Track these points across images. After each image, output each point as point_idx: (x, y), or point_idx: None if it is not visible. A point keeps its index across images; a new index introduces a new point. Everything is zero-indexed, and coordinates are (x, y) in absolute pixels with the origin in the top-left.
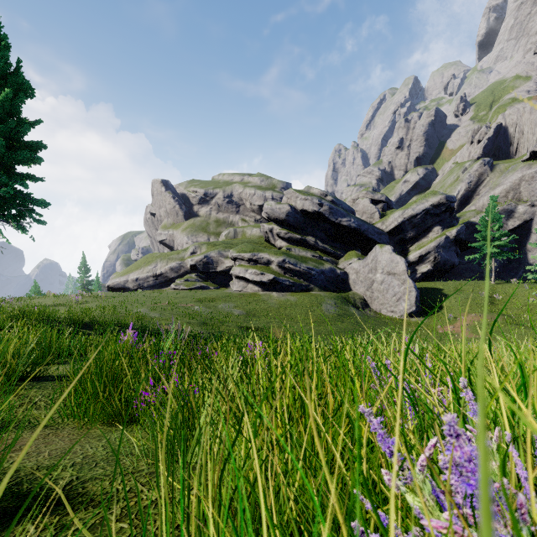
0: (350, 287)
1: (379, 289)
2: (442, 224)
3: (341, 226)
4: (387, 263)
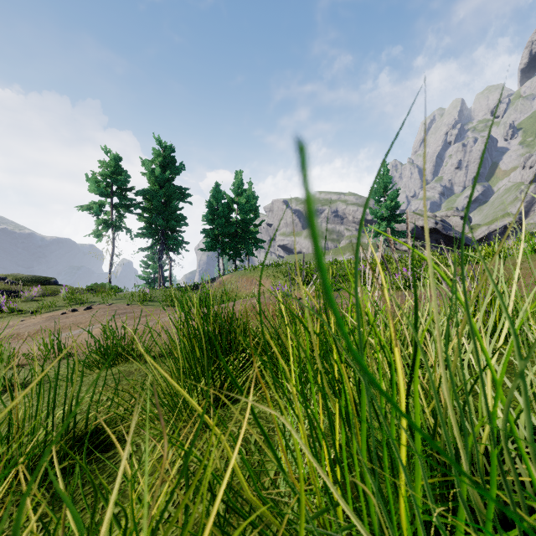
0: None
1: None
2: (515, 235)
3: (449, 237)
4: None
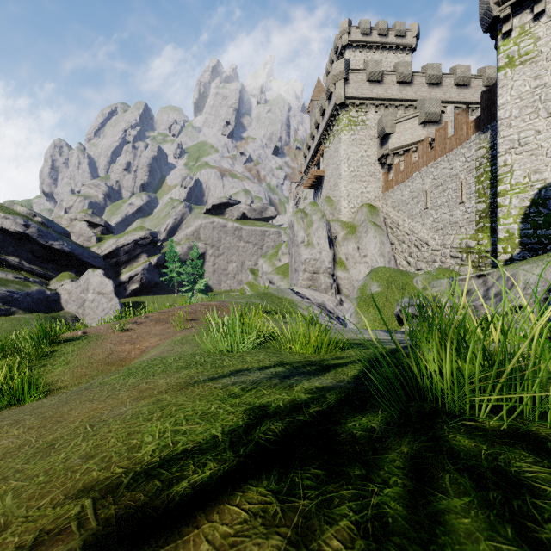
0: (62, 306)
1: (91, 307)
2: (148, 252)
3: (52, 249)
4: (98, 284)
